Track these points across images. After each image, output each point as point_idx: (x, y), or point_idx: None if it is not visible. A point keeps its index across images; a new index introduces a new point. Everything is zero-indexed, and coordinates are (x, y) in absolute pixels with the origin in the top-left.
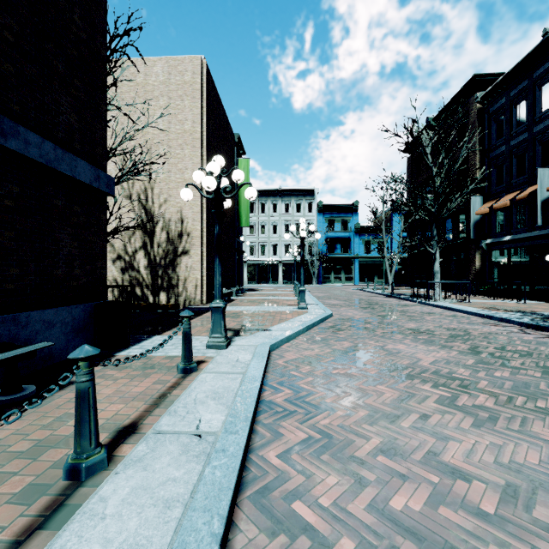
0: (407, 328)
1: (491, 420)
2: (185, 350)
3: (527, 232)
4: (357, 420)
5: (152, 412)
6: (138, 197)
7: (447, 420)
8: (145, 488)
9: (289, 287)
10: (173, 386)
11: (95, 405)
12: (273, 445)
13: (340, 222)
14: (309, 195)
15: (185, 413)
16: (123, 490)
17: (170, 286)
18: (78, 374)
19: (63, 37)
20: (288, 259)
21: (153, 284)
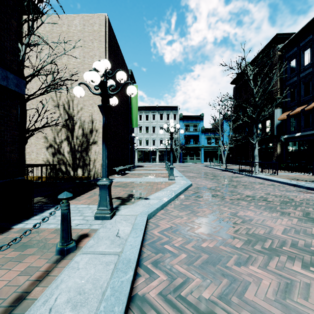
0: (246, 196)
1: None
2: (63, 231)
3: (312, 131)
4: None
5: None
6: (63, 106)
7: None
8: None
9: (162, 165)
10: (40, 277)
11: None
12: None
13: (192, 126)
14: (174, 109)
15: None
16: None
17: (84, 164)
18: None
19: None
20: (162, 148)
21: (73, 163)
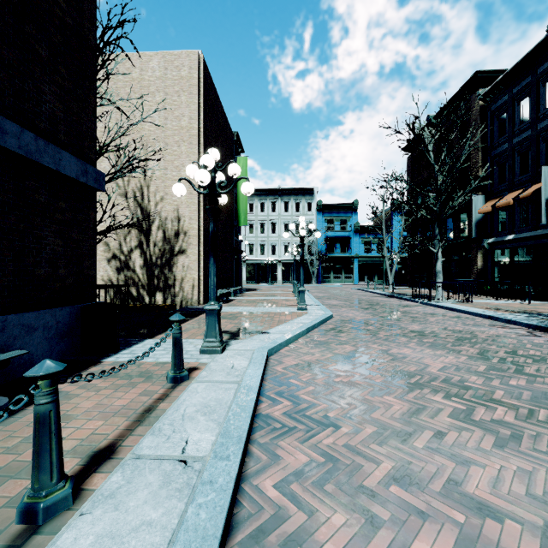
0: (410, 331)
1: (515, 439)
2: (175, 357)
3: (531, 231)
4: (364, 439)
5: (134, 430)
6: (134, 195)
7: (465, 439)
8: (113, 536)
9: (288, 287)
10: (161, 398)
11: (58, 431)
12: (269, 471)
13: (339, 221)
14: (308, 194)
15: (171, 432)
16: (87, 538)
17: (166, 286)
18: (37, 395)
19: (46, 20)
20: (287, 258)
21: (149, 284)
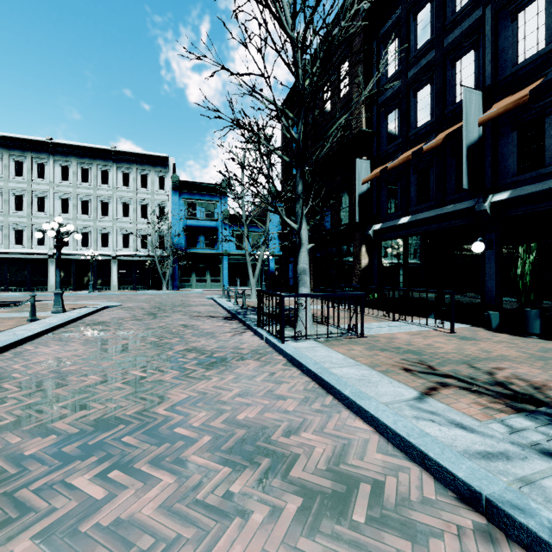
0: None
1: None
2: None
3: (436, 209)
4: None
5: None
6: None
7: None
8: None
9: (112, 296)
10: None
11: None
12: None
13: (204, 207)
14: (160, 165)
15: None
16: None
17: None
18: None
19: None
20: (127, 254)
21: None
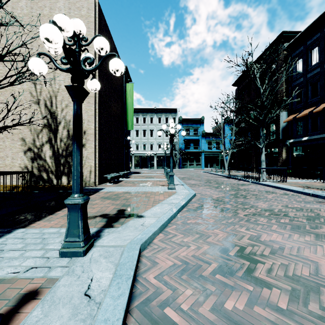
0: (262, 209)
1: None
2: None
3: (320, 134)
4: None
5: None
6: (44, 103)
7: None
8: None
9: (161, 171)
10: None
11: None
12: None
13: (192, 130)
14: (173, 112)
15: None
16: None
17: (70, 171)
18: None
19: None
20: (160, 153)
21: (57, 170)
